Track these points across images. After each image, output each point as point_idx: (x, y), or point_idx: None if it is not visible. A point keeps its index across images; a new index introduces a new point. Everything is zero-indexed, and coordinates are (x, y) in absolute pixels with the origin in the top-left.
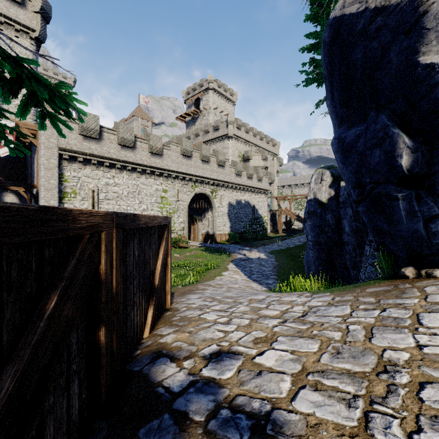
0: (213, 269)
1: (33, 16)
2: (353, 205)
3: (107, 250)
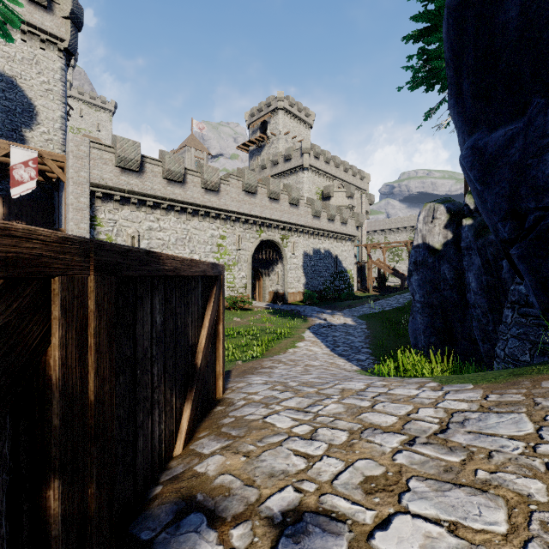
0: (284, 338)
1: (61, 23)
2: (482, 251)
3: (68, 315)
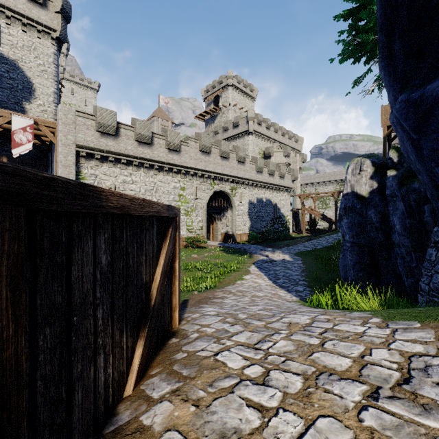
0: (233, 271)
1: (54, 17)
2: (406, 198)
3: None
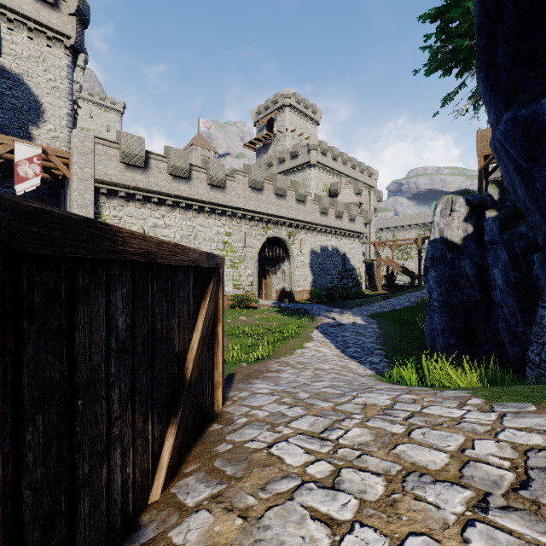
0: (291, 338)
1: (68, 20)
2: (509, 245)
3: None
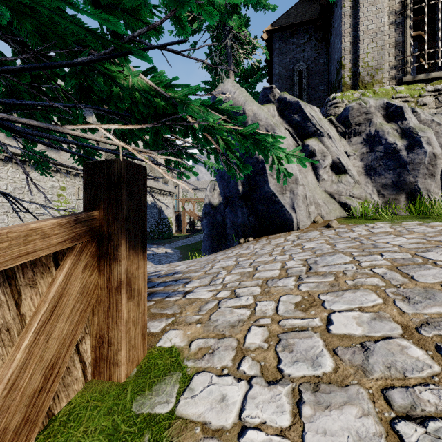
0: None
1: None
2: None
3: None
